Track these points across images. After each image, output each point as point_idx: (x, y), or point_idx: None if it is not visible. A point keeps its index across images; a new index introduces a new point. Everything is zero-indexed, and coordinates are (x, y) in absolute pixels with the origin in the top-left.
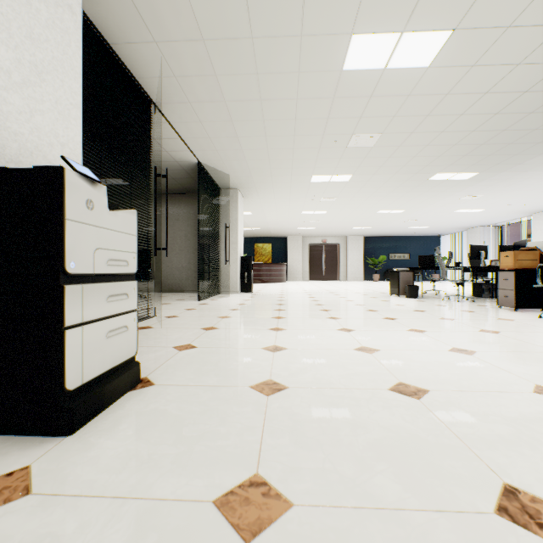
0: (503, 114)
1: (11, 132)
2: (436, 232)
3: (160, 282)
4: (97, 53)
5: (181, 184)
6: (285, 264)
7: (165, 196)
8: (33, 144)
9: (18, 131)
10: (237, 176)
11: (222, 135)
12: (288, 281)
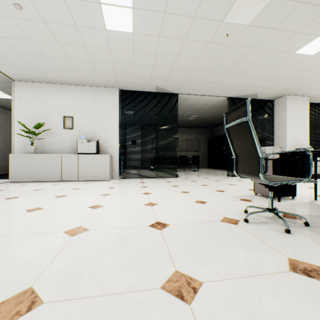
0: None
1: (298, 141)
2: None
3: None
4: (313, 107)
5: None
6: None
7: None
8: (301, 142)
9: (299, 141)
10: None
11: None
12: None
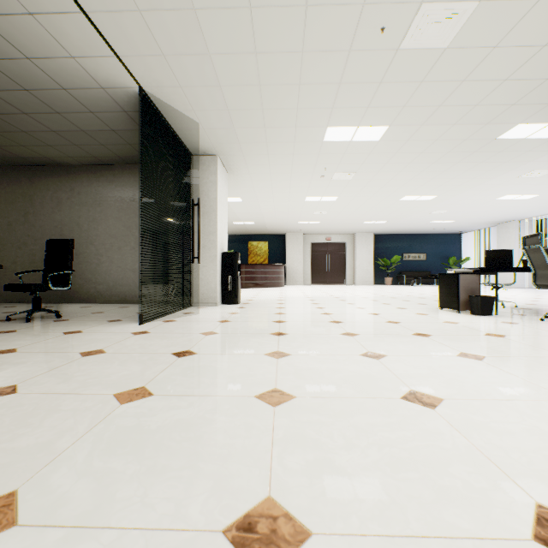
0: None
1: None
2: (459, 228)
3: (109, 290)
4: None
5: (132, 144)
6: (284, 265)
7: (115, 167)
8: None
9: None
10: (213, 128)
11: (163, 2)
12: (286, 285)
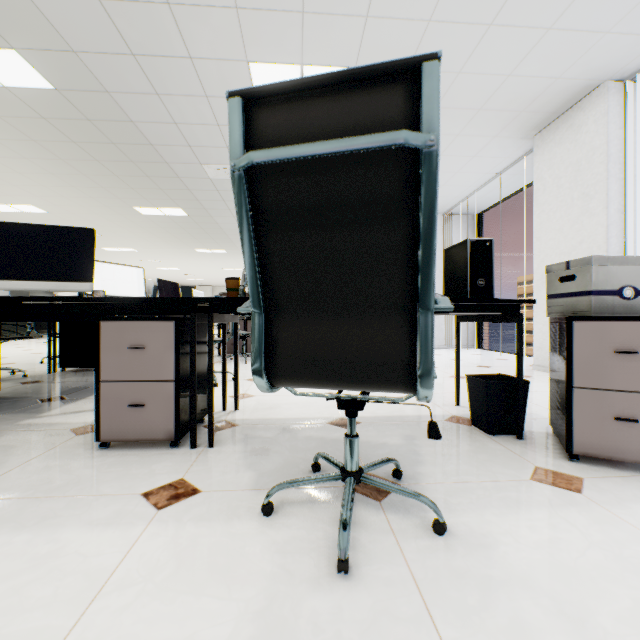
0: (147, 227)
1: None
2: None
3: None
4: None
5: None
6: None
7: None
8: None
9: None
10: None
11: None
12: None
